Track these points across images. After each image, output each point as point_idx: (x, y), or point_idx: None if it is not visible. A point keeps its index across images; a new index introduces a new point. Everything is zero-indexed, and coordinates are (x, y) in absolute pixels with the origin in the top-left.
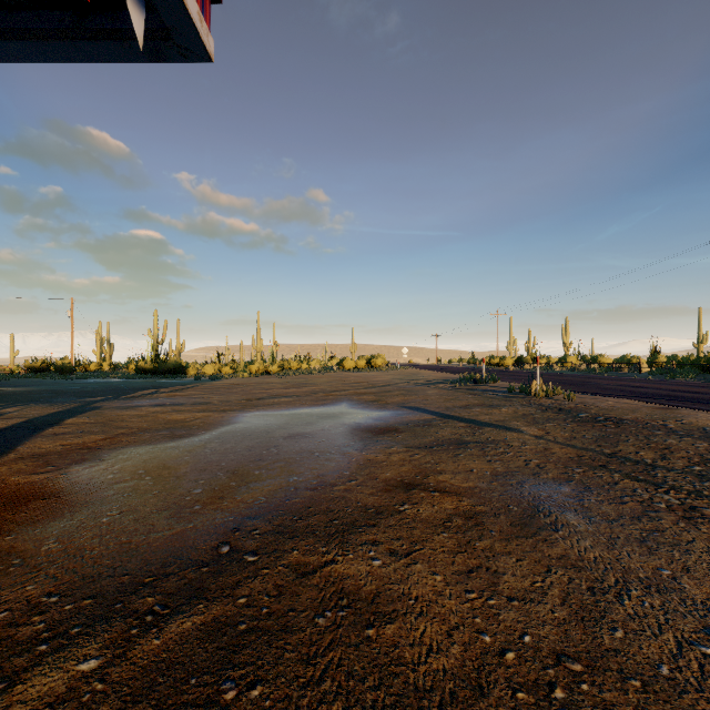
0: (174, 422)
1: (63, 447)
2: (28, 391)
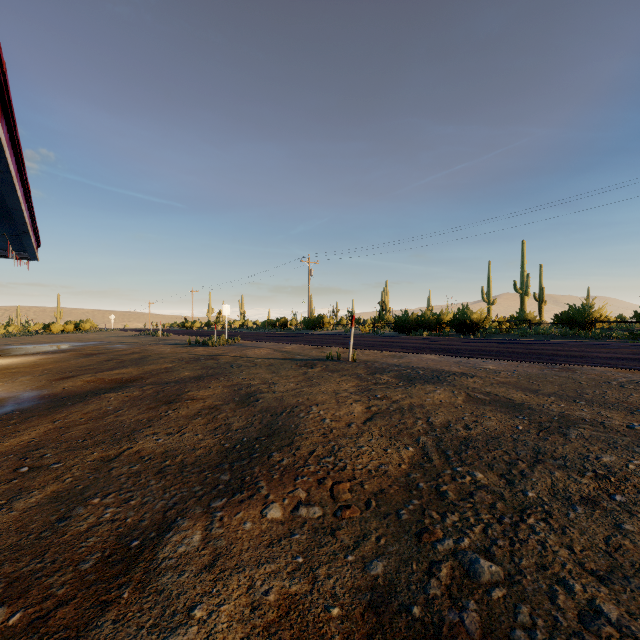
0: None
1: None
2: None
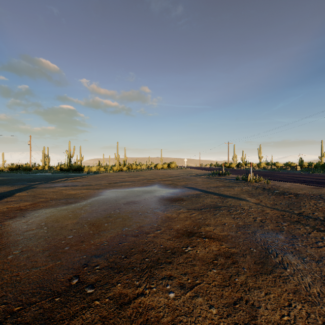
0: (70, 195)
1: (7, 209)
2: (5, 179)
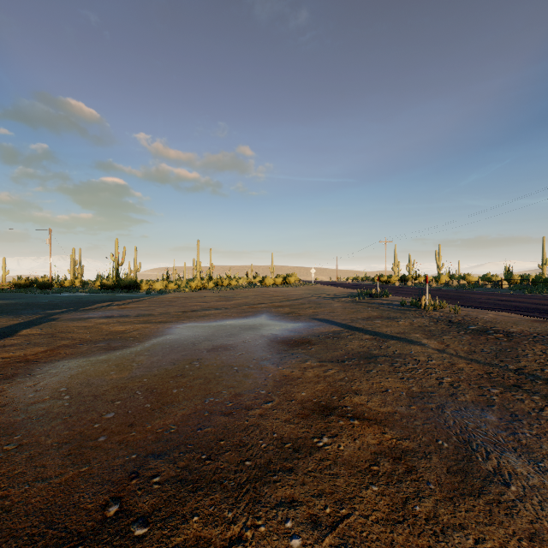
0: (115, 333)
1: (3, 360)
2: (5, 303)
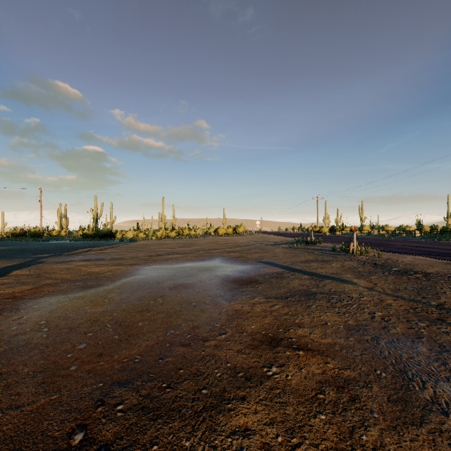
0: (91, 273)
1: None
2: (2, 249)
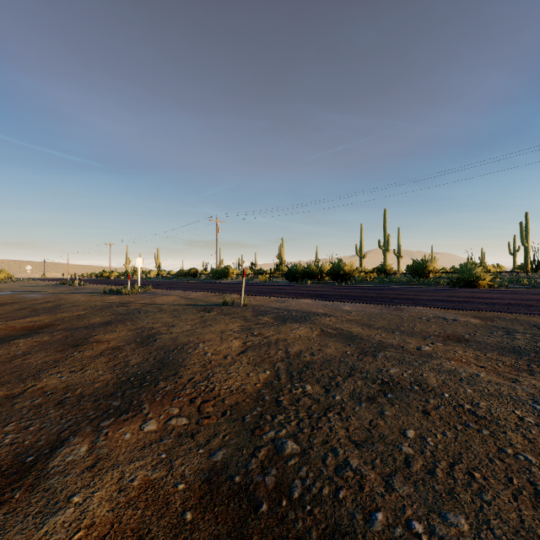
0: None
1: None
2: None
